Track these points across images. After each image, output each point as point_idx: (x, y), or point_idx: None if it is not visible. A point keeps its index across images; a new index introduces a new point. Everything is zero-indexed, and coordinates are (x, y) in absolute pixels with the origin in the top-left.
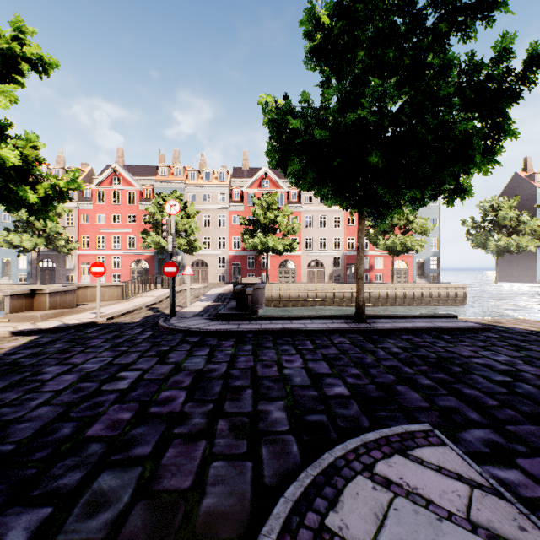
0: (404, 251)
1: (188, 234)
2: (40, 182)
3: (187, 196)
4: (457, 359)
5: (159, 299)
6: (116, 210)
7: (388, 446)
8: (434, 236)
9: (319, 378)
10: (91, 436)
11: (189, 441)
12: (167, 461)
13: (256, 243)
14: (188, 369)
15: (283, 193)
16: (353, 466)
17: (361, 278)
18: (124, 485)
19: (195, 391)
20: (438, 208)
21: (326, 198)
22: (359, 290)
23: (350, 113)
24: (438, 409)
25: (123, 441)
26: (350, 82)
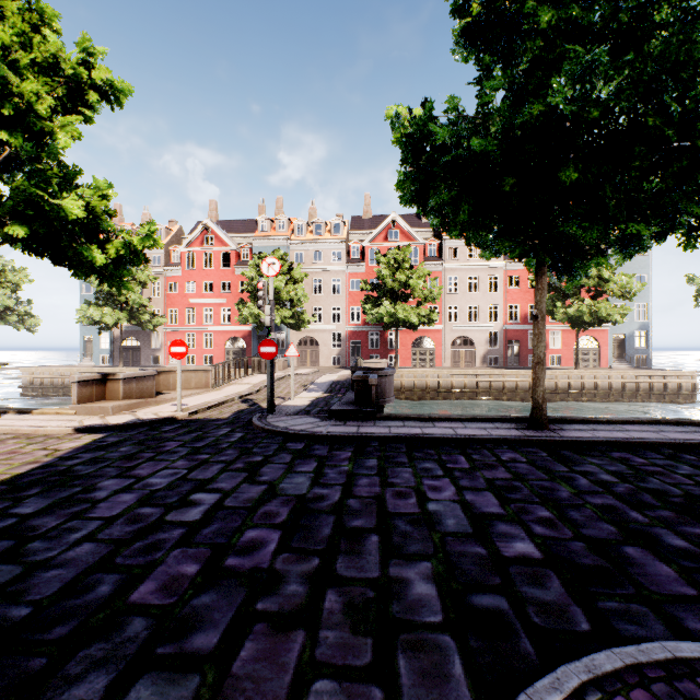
0: (595, 322)
1: (294, 304)
2: (110, 240)
3: (293, 255)
4: None
5: (255, 388)
6: (208, 276)
7: (645, 691)
8: (642, 301)
9: (485, 522)
10: (136, 603)
11: (278, 630)
12: (240, 669)
13: (381, 314)
14: (286, 493)
15: (418, 247)
16: None
17: (540, 362)
18: None
19: (293, 533)
20: (647, 260)
21: (483, 247)
22: (536, 380)
23: (532, 105)
24: None
25: (179, 618)
26: (523, 70)
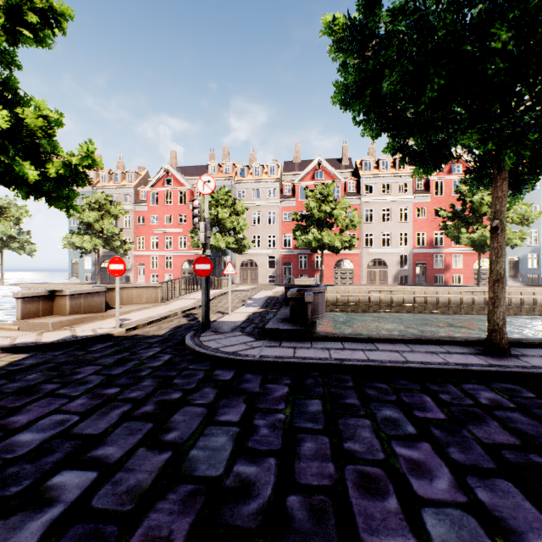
0: None
1: (236, 231)
2: (51, 160)
3: (236, 193)
4: None
5: (199, 303)
6: (169, 211)
7: None
8: (534, 228)
9: None
10: None
11: None
12: None
13: (309, 240)
14: (193, 475)
15: (339, 185)
16: None
17: (500, 279)
18: None
19: None
20: (539, 193)
21: (419, 163)
22: (495, 300)
23: None
24: None
25: None
26: None
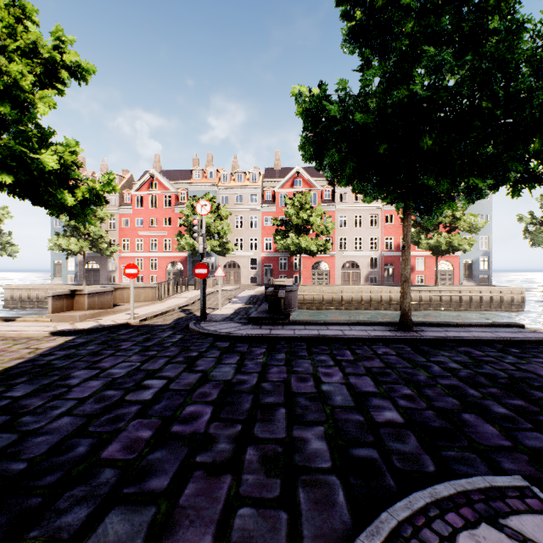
0: (450, 250)
1: (221, 235)
2: (78, 186)
3: (220, 198)
4: (536, 381)
5: (191, 301)
6: (153, 214)
7: (469, 508)
8: (485, 234)
9: (364, 398)
10: (106, 459)
11: (212, 475)
12: (185, 502)
13: (288, 244)
14: (216, 379)
15: (316, 192)
16: (425, 537)
17: (407, 280)
18: (133, 532)
19: (222, 408)
20: (489, 203)
21: (364, 194)
22: (404, 294)
23: (398, 90)
24: (526, 451)
25: (139, 468)
26: (394, 62)
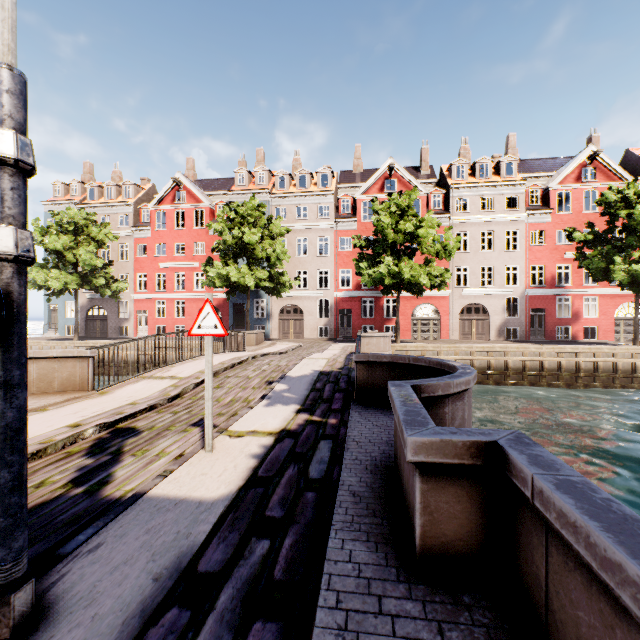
0: None
1: (271, 263)
2: None
3: (274, 211)
4: None
5: (174, 391)
6: (180, 237)
7: None
8: None
9: None
10: None
11: None
12: None
13: (380, 274)
14: None
15: (420, 198)
16: None
17: None
18: None
19: None
20: None
21: None
22: None
23: None
24: None
25: None
26: None
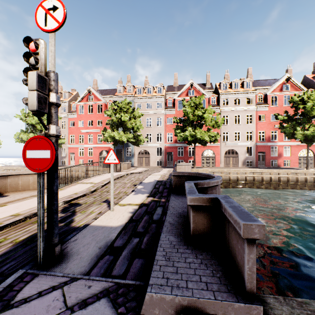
0: None
1: (134, 130)
2: None
3: (135, 105)
4: None
5: (93, 188)
6: (90, 117)
7: None
8: None
9: None
10: None
11: None
12: None
13: (186, 135)
14: None
15: (205, 99)
16: None
17: None
18: None
19: None
20: None
21: None
22: None
23: None
24: None
25: None
26: None
